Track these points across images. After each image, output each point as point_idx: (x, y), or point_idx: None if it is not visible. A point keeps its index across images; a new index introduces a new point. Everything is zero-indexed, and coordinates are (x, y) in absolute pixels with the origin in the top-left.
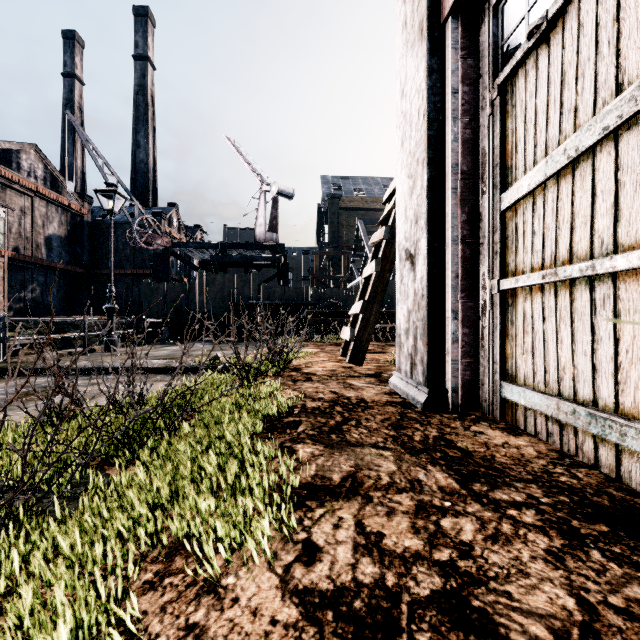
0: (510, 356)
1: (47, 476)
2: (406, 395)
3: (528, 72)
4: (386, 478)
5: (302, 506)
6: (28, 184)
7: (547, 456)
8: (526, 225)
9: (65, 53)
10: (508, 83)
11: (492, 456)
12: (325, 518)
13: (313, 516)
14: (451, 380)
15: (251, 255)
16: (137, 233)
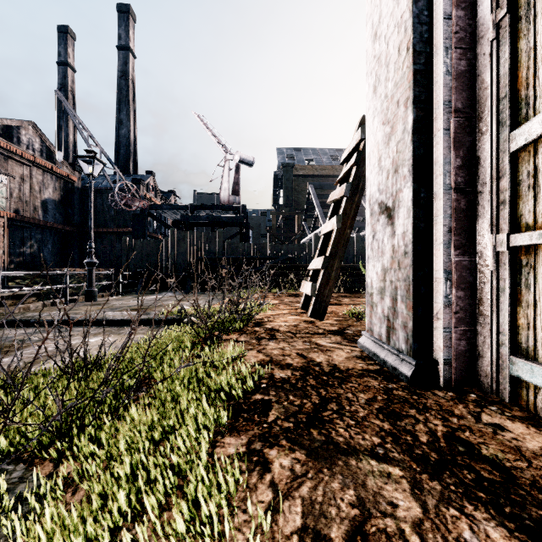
0: (524, 327)
1: None
2: (383, 362)
3: None
4: (415, 540)
5: None
6: (27, 155)
7: None
8: None
9: (59, 45)
10: None
11: None
12: None
13: None
14: (443, 351)
15: (217, 215)
16: (118, 196)
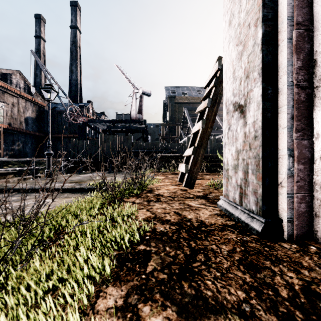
0: None
1: None
2: (237, 218)
3: None
4: None
5: None
6: (16, 91)
7: None
8: None
9: (36, 26)
10: None
11: None
12: None
13: None
14: (286, 211)
15: (128, 126)
16: (69, 114)
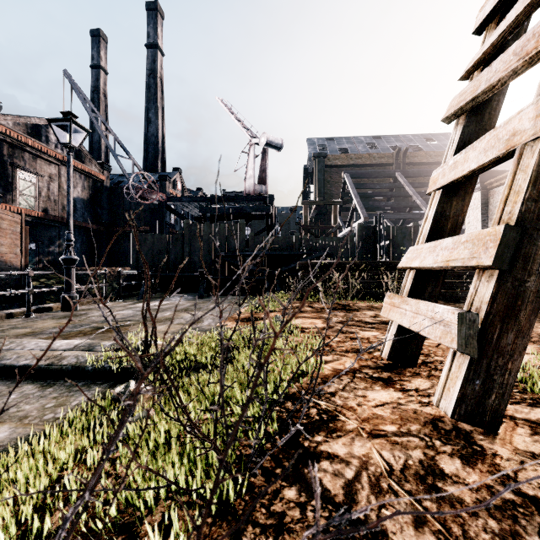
0: None
1: None
2: None
3: None
4: None
5: None
6: (55, 154)
7: None
8: None
9: (93, 48)
10: None
11: None
12: None
13: None
14: None
15: (239, 206)
16: (133, 188)
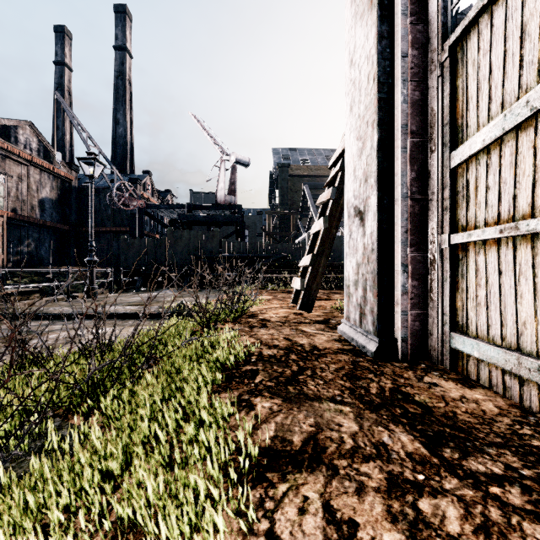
0: (460, 308)
1: (8, 429)
2: (356, 343)
3: (481, 30)
4: (349, 441)
5: (262, 480)
6: (24, 155)
7: (509, 413)
8: (479, 181)
9: (56, 44)
10: (458, 44)
11: (453, 413)
12: (288, 498)
13: (275, 495)
14: (401, 330)
15: (213, 215)
16: (116, 196)
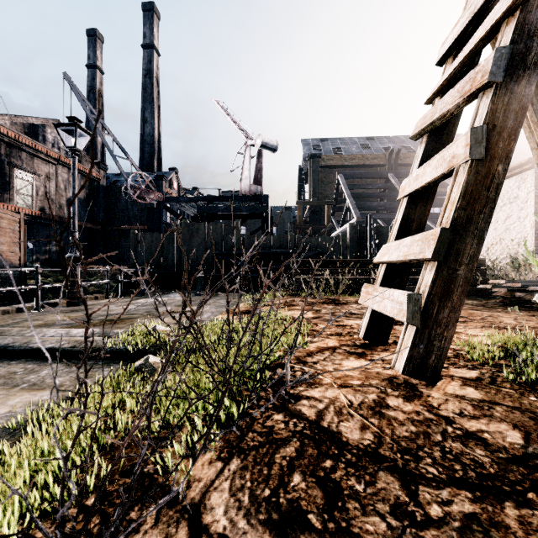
0: None
1: None
2: None
3: None
4: None
5: None
6: (52, 154)
7: None
8: None
9: (89, 48)
10: None
11: None
12: None
13: None
14: None
15: (236, 206)
16: (131, 188)
